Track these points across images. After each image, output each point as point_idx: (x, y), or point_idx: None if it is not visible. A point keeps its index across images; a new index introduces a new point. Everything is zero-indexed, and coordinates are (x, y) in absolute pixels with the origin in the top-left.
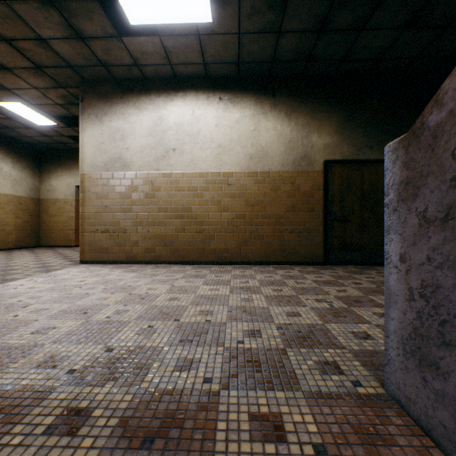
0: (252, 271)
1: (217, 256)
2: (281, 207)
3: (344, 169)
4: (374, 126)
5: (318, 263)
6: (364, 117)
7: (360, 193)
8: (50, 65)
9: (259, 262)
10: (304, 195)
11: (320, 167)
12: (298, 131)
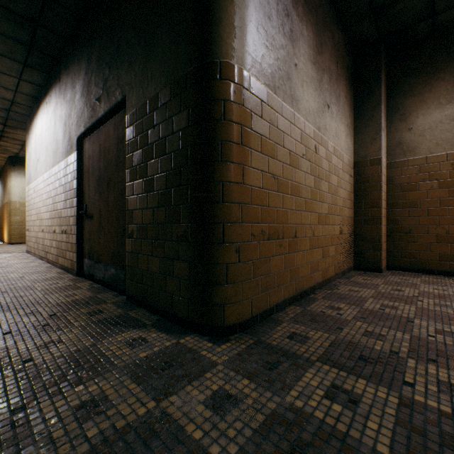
0: (4, 271)
1: (46, 254)
2: (62, 204)
3: (91, 143)
4: (101, 62)
5: (75, 273)
6: (96, 56)
7: (99, 174)
8: (3, 121)
9: (56, 264)
10: (69, 187)
11: (75, 148)
12: (67, 110)
